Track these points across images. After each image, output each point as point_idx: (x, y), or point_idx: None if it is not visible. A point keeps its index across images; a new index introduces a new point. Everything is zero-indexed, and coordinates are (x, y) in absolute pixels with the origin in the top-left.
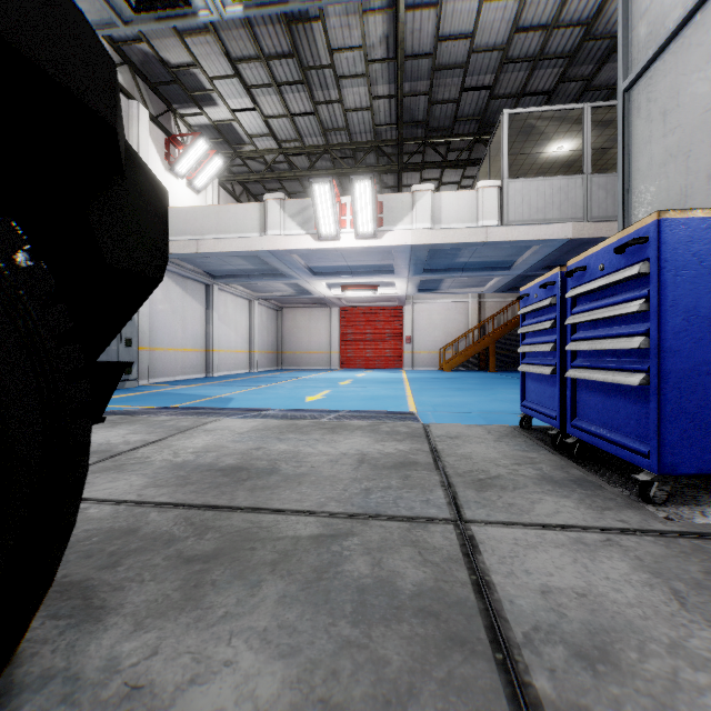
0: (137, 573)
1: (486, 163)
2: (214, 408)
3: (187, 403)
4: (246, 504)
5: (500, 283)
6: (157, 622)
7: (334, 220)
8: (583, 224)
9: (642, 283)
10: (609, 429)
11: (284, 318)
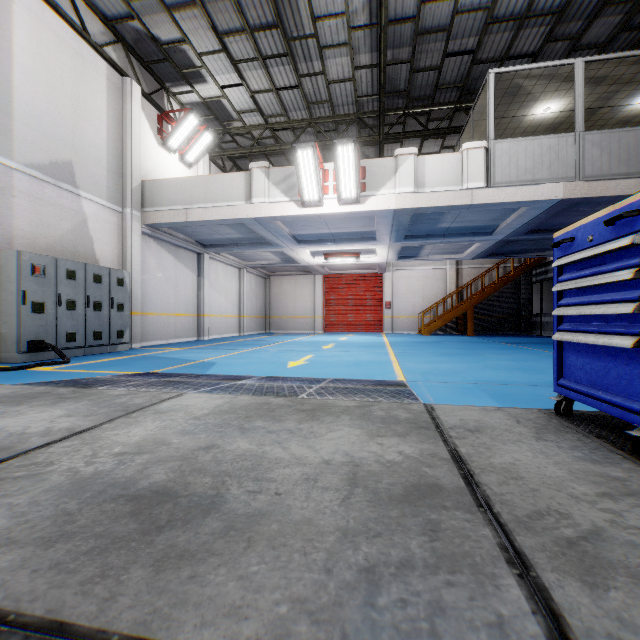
0: None
1: (468, 129)
2: (191, 375)
3: (167, 369)
4: (125, 623)
5: (480, 249)
6: None
7: (318, 186)
8: (575, 184)
9: None
10: None
11: (272, 285)
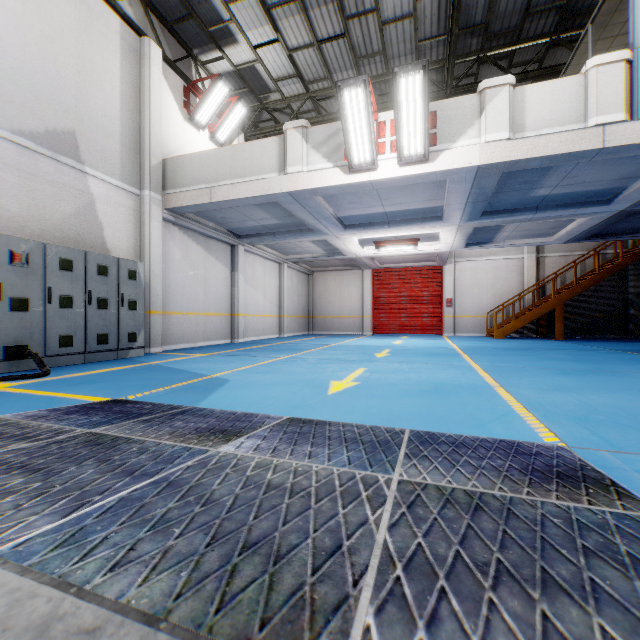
0: None
1: (577, 58)
2: (169, 410)
3: (152, 392)
4: None
5: (582, 228)
6: None
7: (370, 141)
8: None
9: None
10: None
11: (315, 282)
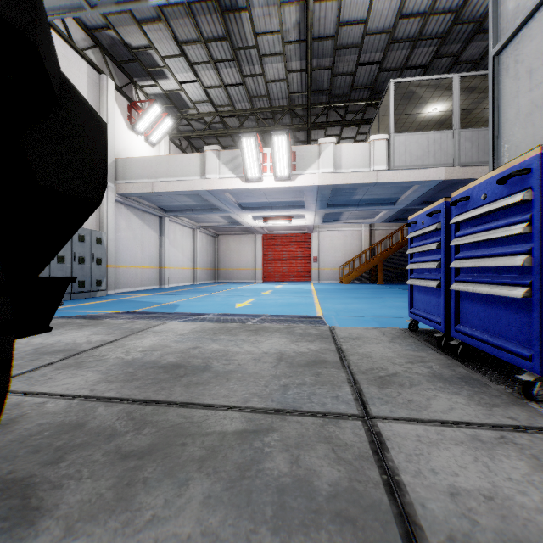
0: (76, 470)
1: (376, 122)
2: (164, 312)
3: (143, 309)
4: (181, 400)
5: (387, 215)
6: (86, 526)
7: (258, 166)
8: (453, 169)
9: (523, 209)
10: (490, 334)
11: (220, 242)
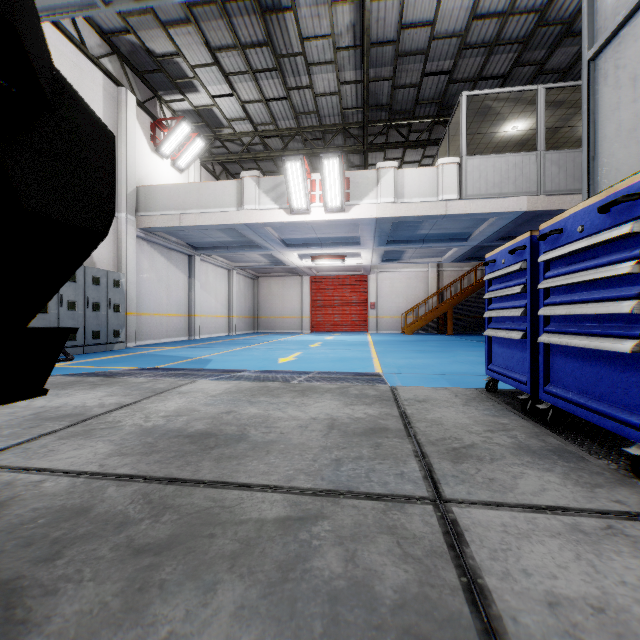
0: (76, 569)
1: (445, 143)
2: (193, 369)
3: (168, 364)
4: (210, 478)
5: (458, 254)
6: None
7: (305, 195)
8: (537, 198)
9: (631, 244)
10: (589, 397)
11: (260, 286)
